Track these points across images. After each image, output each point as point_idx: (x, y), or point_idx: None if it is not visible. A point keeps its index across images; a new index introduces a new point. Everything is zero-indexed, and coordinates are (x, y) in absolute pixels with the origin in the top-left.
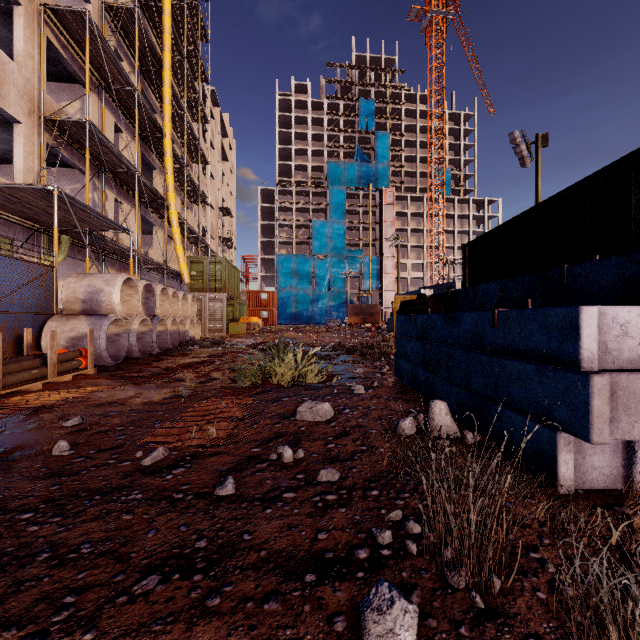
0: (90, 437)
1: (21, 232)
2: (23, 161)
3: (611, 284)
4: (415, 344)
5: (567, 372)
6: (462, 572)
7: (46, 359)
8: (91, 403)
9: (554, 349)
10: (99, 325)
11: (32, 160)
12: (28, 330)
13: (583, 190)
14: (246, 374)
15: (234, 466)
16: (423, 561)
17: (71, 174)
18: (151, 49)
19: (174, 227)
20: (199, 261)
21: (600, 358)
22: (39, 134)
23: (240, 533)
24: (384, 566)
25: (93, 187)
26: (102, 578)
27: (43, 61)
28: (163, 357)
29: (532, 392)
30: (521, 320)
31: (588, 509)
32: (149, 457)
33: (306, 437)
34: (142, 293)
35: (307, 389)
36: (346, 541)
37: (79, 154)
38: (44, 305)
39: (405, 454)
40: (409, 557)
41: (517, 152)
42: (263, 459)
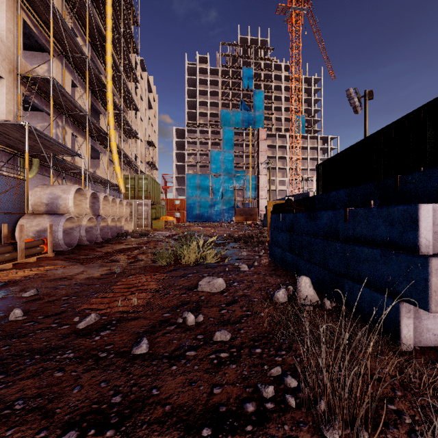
0: (41, 305)
1: (3, 156)
2: (5, 105)
3: (436, 188)
4: (284, 235)
5: (408, 255)
6: (335, 426)
7: (16, 246)
8: (47, 278)
9: (396, 238)
10: (57, 221)
11: (12, 105)
12: (4, 225)
13: (407, 122)
14: (163, 256)
15: (149, 328)
16: (301, 414)
17: (41, 116)
18: (98, 29)
19: (114, 153)
20: (132, 177)
21: (433, 244)
22: (17, 86)
23: (150, 388)
24: (269, 419)
25: (56, 125)
26: (27, 434)
27: (19, 35)
28: (105, 244)
29: (378, 271)
30: (368, 216)
31: (428, 364)
32: (83, 322)
33: (205, 304)
34: (90, 199)
35: (206, 267)
36: (236, 395)
37: (46, 101)
38: (18, 207)
39: (280, 318)
40: (289, 410)
41: (351, 103)
42: (172, 322)
